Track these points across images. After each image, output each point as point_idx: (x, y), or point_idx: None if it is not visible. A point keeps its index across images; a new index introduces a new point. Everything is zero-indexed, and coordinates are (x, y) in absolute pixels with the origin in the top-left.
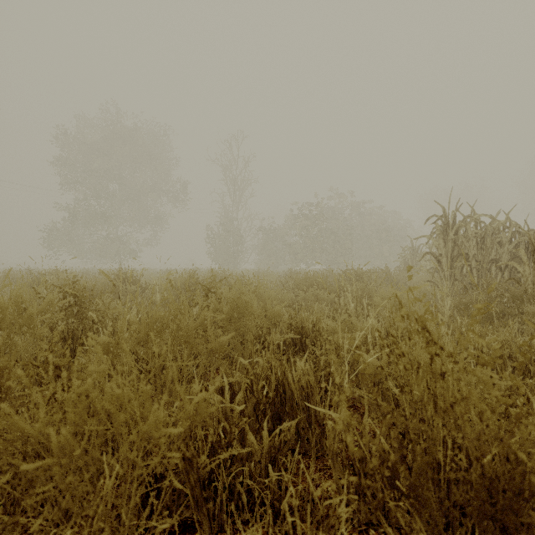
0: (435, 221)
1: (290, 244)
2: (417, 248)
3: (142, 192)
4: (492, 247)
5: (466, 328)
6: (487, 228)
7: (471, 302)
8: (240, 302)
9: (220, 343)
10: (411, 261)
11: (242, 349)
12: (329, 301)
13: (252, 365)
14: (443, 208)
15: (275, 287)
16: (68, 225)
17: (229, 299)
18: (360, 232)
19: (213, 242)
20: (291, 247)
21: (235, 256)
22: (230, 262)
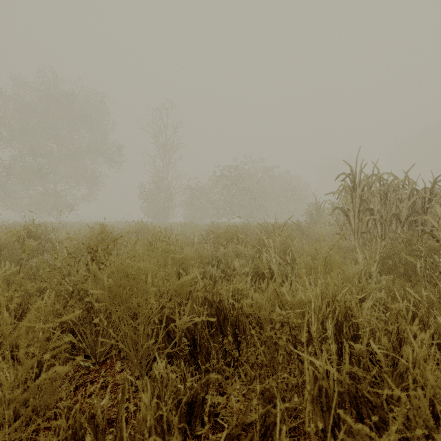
0: (344, 178)
1: (213, 200)
2: (320, 204)
3: (79, 152)
4: (393, 203)
5: (437, 305)
6: (391, 185)
7: (389, 256)
8: (132, 272)
9: (45, 384)
10: (316, 215)
11: (136, 338)
12: (250, 256)
13: (120, 411)
14: (350, 167)
15: (197, 240)
16: (5, 180)
17: (115, 269)
18: (271, 191)
19: (146, 198)
20: (214, 203)
21: (165, 210)
22: (161, 215)
